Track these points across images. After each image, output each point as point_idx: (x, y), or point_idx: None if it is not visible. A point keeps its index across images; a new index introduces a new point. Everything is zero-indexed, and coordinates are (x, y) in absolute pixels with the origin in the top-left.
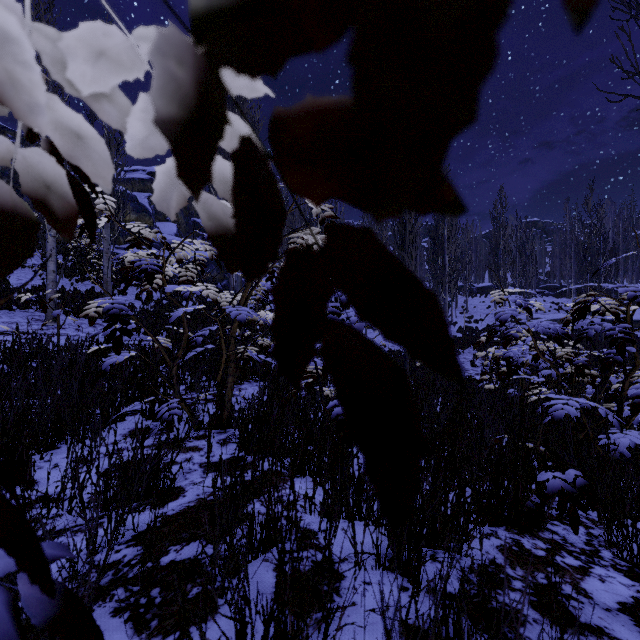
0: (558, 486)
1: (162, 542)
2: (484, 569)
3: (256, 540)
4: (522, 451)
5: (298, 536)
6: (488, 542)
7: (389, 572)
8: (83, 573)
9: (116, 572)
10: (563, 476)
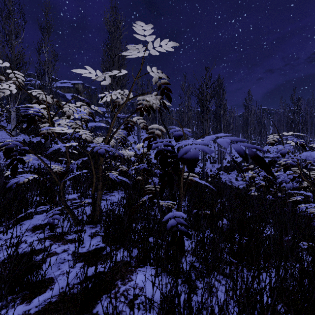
0: None
1: None
2: None
3: None
4: None
5: None
6: None
7: None
8: None
9: None
10: None
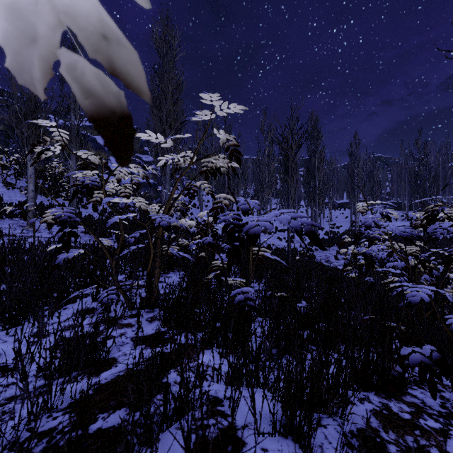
0: (418, 359)
1: (93, 410)
2: (362, 433)
3: (170, 411)
4: (388, 330)
5: (206, 404)
6: (363, 406)
7: (283, 438)
8: (11, 450)
9: (50, 440)
10: (421, 351)
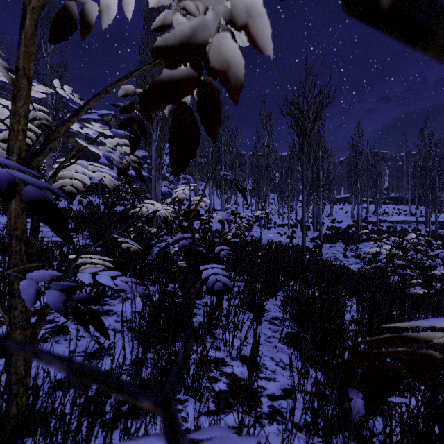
0: None
1: None
2: None
3: None
4: None
5: None
6: None
7: None
8: None
9: None
10: None
